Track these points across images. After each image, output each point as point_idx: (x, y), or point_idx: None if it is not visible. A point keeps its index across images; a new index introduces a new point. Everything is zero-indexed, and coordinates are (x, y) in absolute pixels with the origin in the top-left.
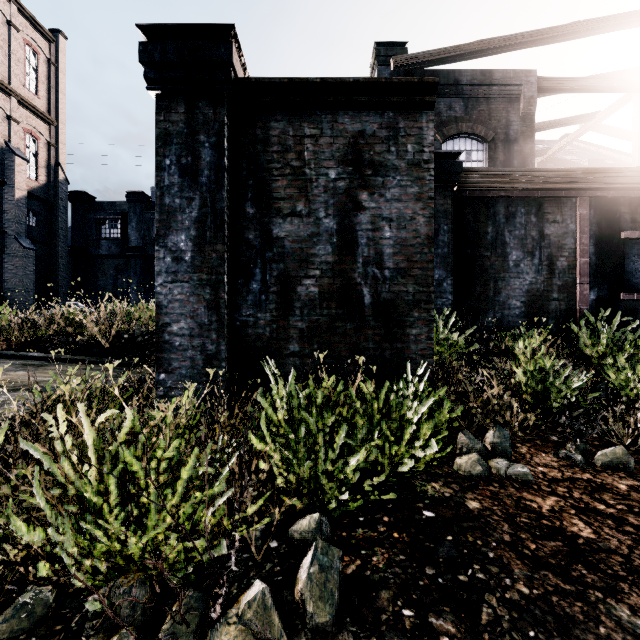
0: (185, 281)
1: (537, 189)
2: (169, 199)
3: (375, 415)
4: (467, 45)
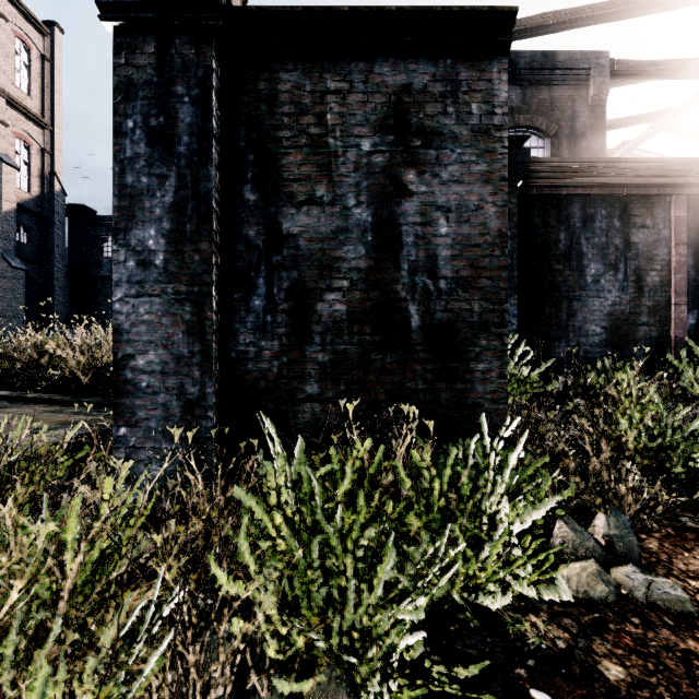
0: (155, 295)
1: (623, 185)
2: (132, 177)
3: (436, 502)
4: (526, 19)
